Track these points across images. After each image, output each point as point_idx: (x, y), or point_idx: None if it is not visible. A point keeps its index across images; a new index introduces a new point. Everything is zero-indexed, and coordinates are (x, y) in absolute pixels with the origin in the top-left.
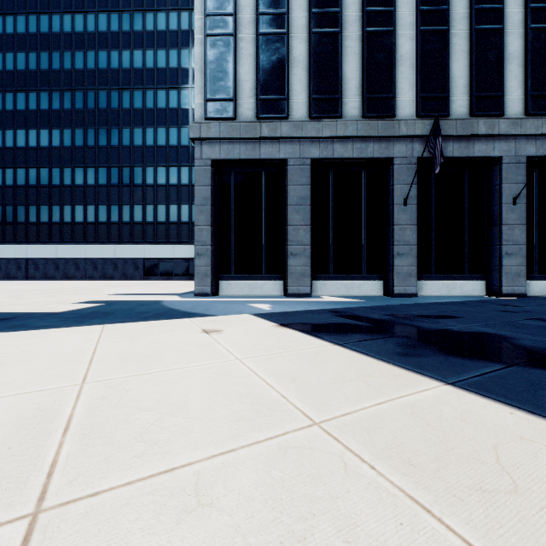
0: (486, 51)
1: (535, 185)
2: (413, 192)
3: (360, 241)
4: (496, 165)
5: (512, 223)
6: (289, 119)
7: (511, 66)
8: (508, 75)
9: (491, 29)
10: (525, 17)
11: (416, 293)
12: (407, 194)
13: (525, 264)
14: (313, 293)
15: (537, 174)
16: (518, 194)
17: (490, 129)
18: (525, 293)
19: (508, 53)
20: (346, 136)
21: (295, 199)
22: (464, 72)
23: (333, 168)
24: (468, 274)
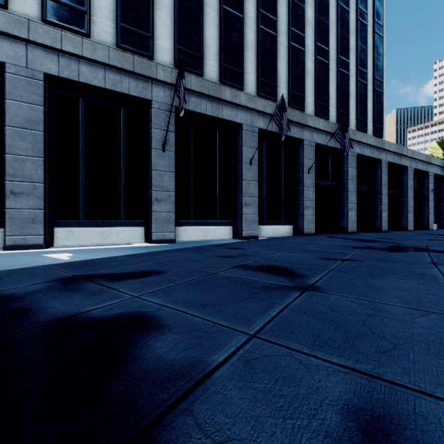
0: (231, 31)
1: (264, 153)
2: (171, 139)
3: (119, 185)
4: (239, 131)
5: (249, 179)
6: (8, 9)
7: (248, 52)
8: (247, 59)
9: (235, 14)
10: (257, 18)
11: (174, 238)
12: (164, 139)
13: (258, 213)
14: (56, 244)
15: (265, 145)
16: (252, 156)
17: (234, 98)
18: (258, 236)
19: (247, 41)
20: (96, 61)
21: (19, 119)
22: (215, 42)
23: (84, 96)
24: (220, 220)
